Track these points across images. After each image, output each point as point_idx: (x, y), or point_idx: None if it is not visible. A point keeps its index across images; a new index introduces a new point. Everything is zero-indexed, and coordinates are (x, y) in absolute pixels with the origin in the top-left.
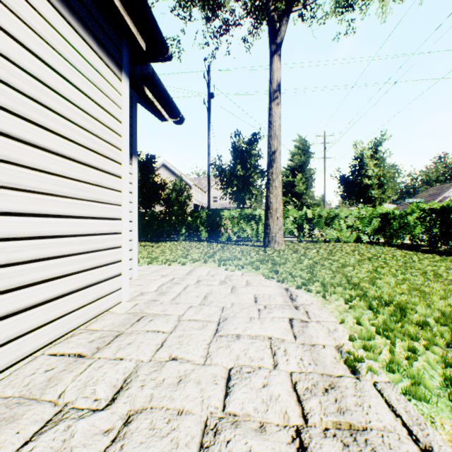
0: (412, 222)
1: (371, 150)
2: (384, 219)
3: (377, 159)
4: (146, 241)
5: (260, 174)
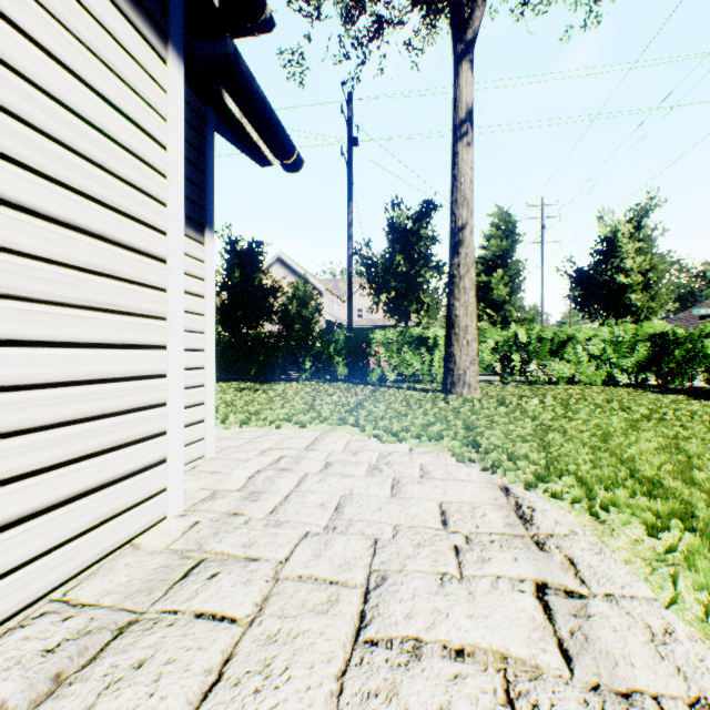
0: None
1: (629, 224)
2: (658, 345)
3: (641, 241)
4: (247, 380)
5: (436, 269)
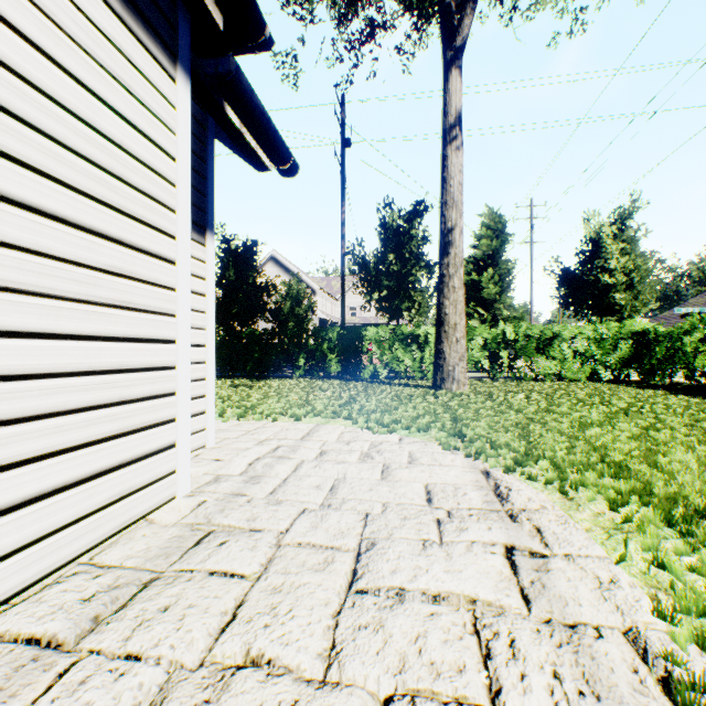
0: (692, 347)
1: (613, 225)
2: (639, 343)
3: (625, 242)
4: (242, 377)
5: (427, 268)
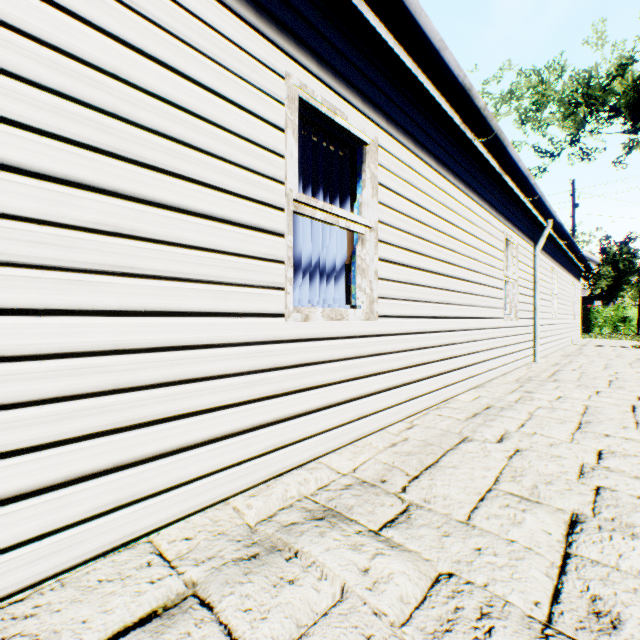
0: None
1: None
2: None
3: None
4: None
5: (635, 272)
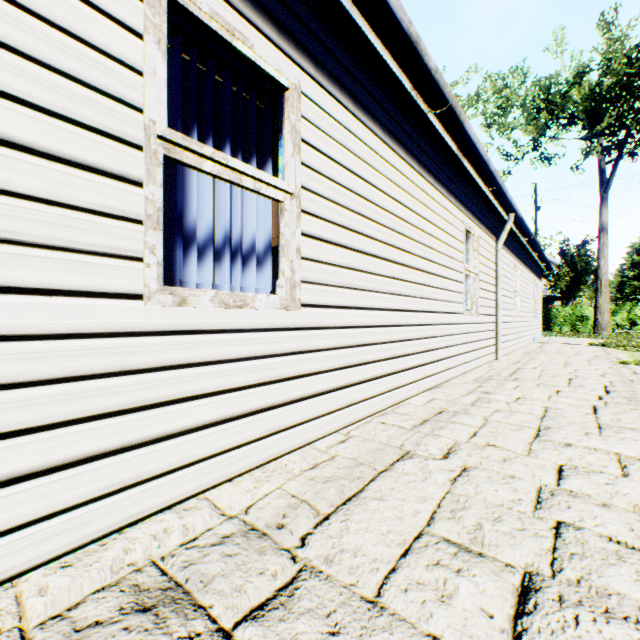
0: None
1: None
2: None
3: None
4: None
5: (591, 273)
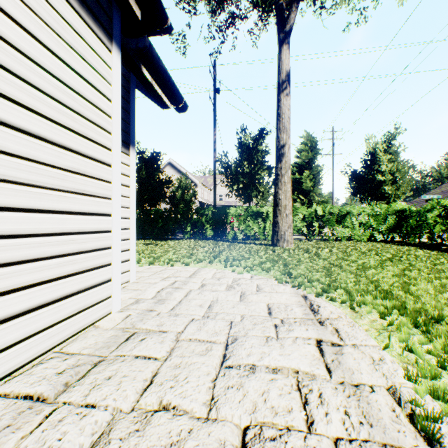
0: (432, 220)
1: (384, 144)
2: (400, 217)
3: (391, 154)
4: (151, 239)
5: (267, 170)
